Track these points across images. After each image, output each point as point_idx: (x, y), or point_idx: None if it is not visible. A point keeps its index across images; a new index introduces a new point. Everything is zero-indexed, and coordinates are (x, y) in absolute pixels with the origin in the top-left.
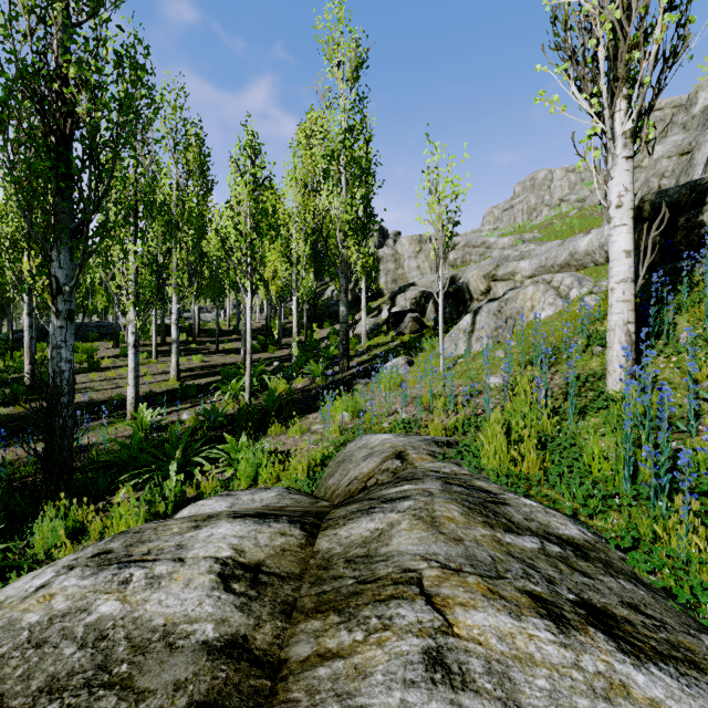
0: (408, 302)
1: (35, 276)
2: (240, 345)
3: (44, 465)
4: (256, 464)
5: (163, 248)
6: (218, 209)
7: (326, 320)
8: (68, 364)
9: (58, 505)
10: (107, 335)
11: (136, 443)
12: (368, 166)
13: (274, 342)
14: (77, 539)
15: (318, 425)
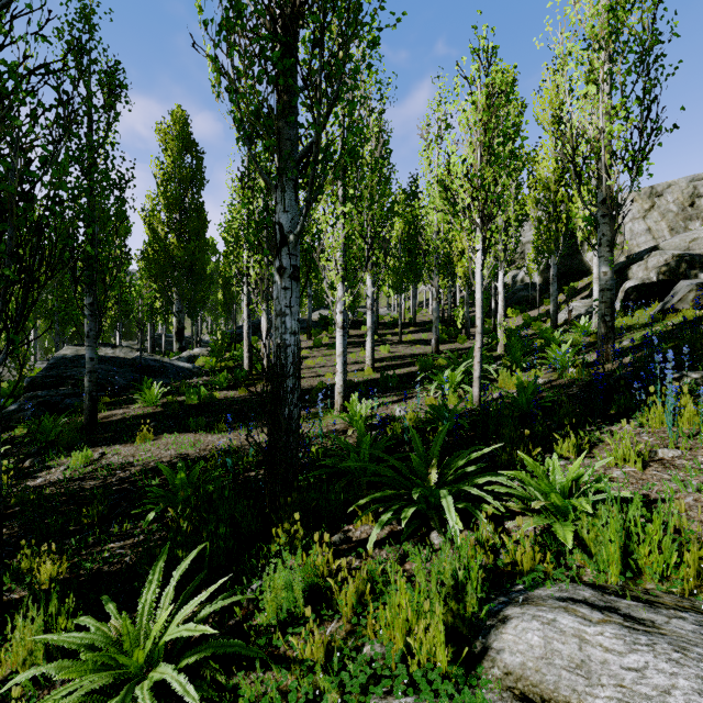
0: (653, 272)
1: (260, 224)
2: (422, 336)
3: (269, 465)
4: (625, 530)
5: (369, 214)
6: (401, 192)
7: (515, 307)
8: (292, 337)
9: (286, 528)
10: (301, 329)
11: (367, 447)
12: (650, 47)
13: (459, 332)
14: (320, 609)
15: (666, 449)
